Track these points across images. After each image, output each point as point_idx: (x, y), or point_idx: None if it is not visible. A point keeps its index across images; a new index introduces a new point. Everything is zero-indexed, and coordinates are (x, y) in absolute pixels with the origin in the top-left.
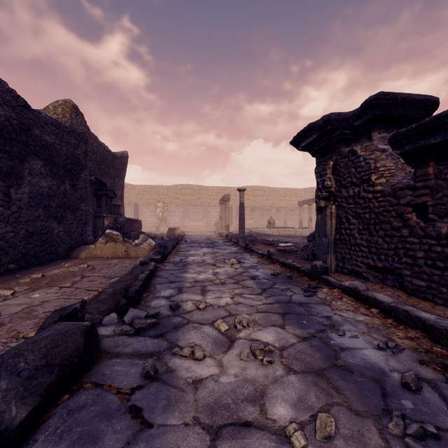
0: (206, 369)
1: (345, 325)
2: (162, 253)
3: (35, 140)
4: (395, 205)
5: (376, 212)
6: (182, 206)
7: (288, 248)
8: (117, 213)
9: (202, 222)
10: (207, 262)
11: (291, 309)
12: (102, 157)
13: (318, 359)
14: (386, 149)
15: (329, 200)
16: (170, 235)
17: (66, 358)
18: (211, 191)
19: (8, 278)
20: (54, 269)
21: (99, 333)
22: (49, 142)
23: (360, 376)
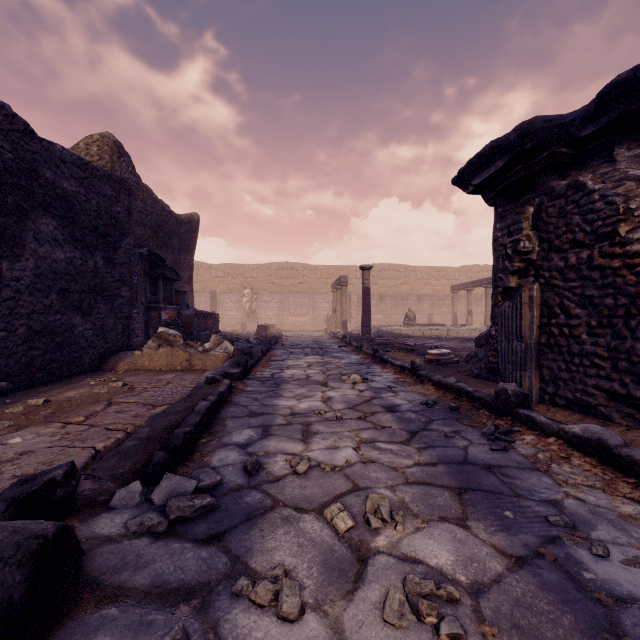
0: None
1: (599, 526)
2: (243, 364)
3: (44, 186)
4: None
5: (630, 294)
6: (278, 294)
7: (444, 358)
8: (181, 304)
9: (307, 318)
10: (313, 378)
11: (473, 480)
12: (160, 220)
13: (572, 632)
14: None
15: (525, 276)
16: (260, 336)
17: None
18: (321, 272)
19: None
20: (69, 390)
21: (96, 531)
22: (68, 191)
23: None
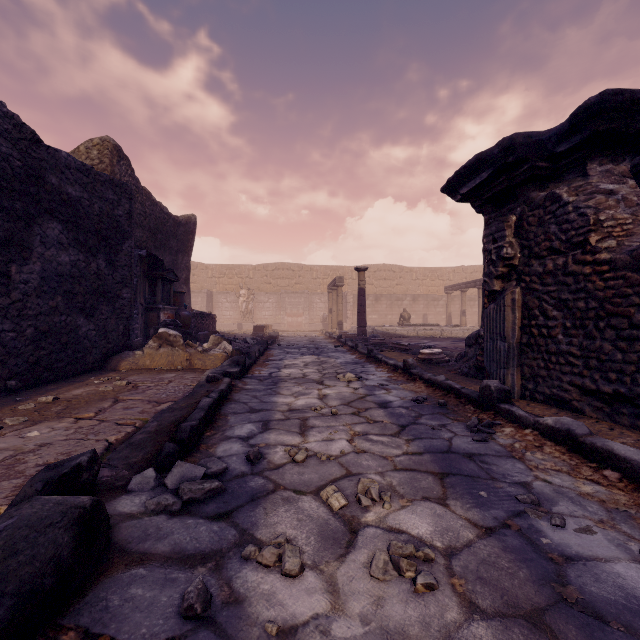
0: (305, 599)
1: (561, 502)
2: (242, 364)
3: (50, 192)
4: (638, 285)
5: (599, 298)
6: (274, 295)
7: (436, 357)
8: (179, 304)
9: (303, 318)
10: (310, 377)
11: (454, 466)
12: (158, 222)
13: (526, 582)
14: (615, 190)
15: (509, 280)
16: (257, 336)
17: (31, 579)
18: (317, 272)
19: (3, 402)
20: (76, 388)
21: (119, 509)
22: (72, 196)
23: (625, 632)
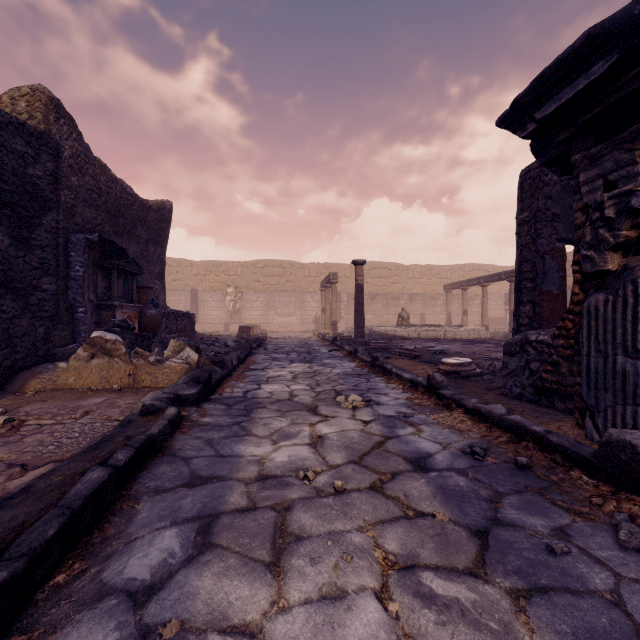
0: None
1: None
2: (204, 381)
3: None
4: None
5: None
6: (264, 293)
7: (464, 369)
8: (145, 301)
9: (295, 318)
10: (299, 399)
11: None
12: (119, 203)
13: None
14: None
15: (636, 251)
16: (241, 338)
17: None
18: (309, 270)
19: None
20: None
21: None
22: None
23: None
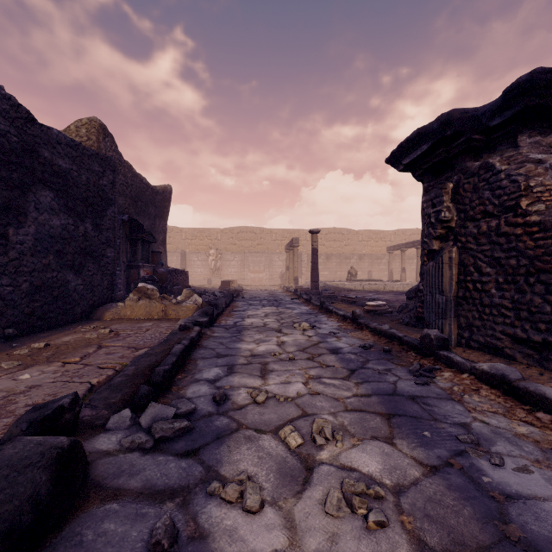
0: (265, 535)
1: (498, 442)
2: (210, 314)
3: (43, 164)
4: None
5: (529, 256)
6: (239, 254)
7: (380, 309)
8: (157, 262)
9: (264, 274)
10: (270, 326)
11: (400, 408)
12: (138, 191)
13: (470, 520)
14: (543, 159)
15: (446, 240)
16: (224, 290)
17: (9, 517)
18: (276, 235)
19: (1, 347)
20: (65, 336)
21: (97, 447)
22: (63, 168)
23: None
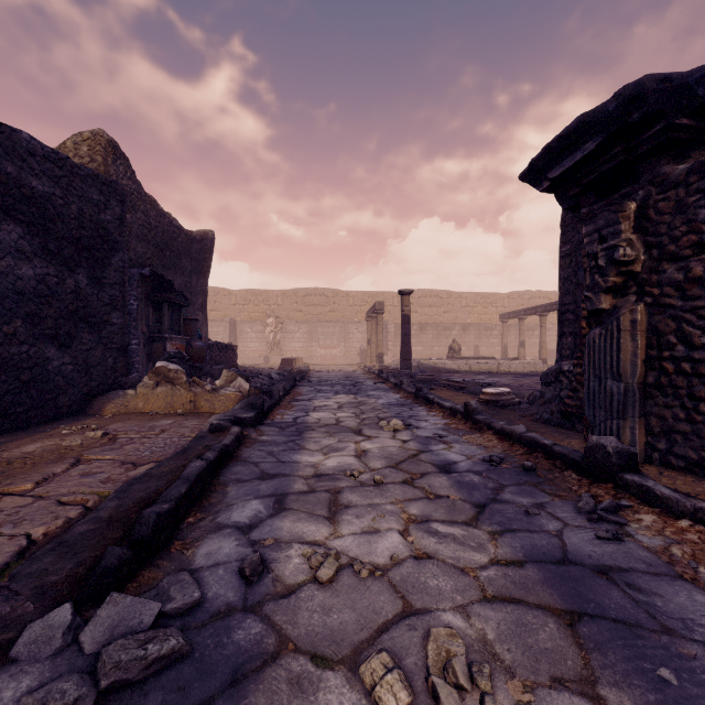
0: None
1: None
2: (259, 407)
3: (4, 183)
4: None
5: None
6: (306, 324)
7: (503, 398)
8: (191, 333)
9: (339, 350)
10: (345, 424)
11: (586, 596)
12: (166, 236)
13: None
14: None
15: (623, 294)
16: (284, 371)
17: None
18: (353, 298)
19: None
20: (32, 442)
21: None
22: (38, 191)
23: None
